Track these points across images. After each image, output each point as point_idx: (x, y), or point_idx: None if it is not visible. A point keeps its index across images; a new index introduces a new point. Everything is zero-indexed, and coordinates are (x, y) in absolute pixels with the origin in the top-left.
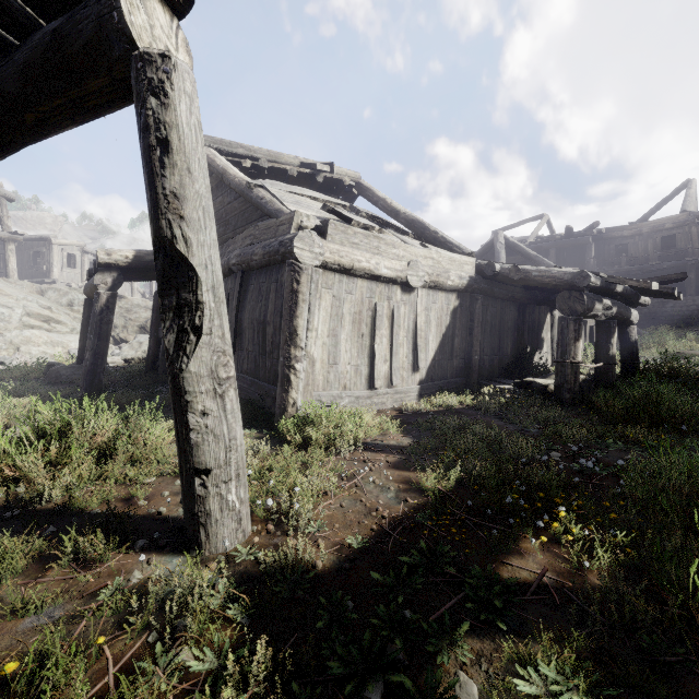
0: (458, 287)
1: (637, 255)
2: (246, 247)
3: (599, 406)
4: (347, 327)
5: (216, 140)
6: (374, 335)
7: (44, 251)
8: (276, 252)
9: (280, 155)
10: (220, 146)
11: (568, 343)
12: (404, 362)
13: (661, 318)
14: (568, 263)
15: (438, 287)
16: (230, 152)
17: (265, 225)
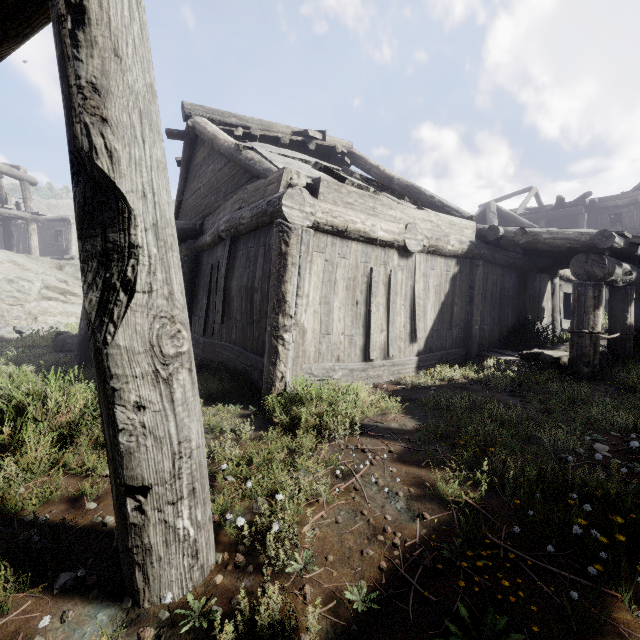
0: (458, 253)
1: (632, 224)
2: (235, 212)
3: (629, 383)
4: (341, 293)
5: (209, 109)
6: (369, 303)
7: (64, 231)
8: (264, 213)
9: (272, 124)
10: (212, 116)
11: (586, 311)
12: (401, 331)
13: None
14: None
15: (437, 252)
16: (223, 121)
17: (254, 187)
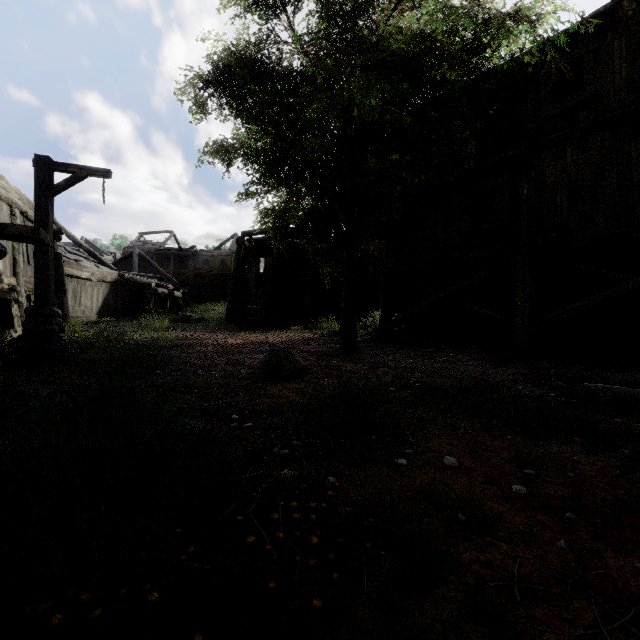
0: (111, 282)
1: (213, 266)
2: None
3: None
4: (70, 294)
5: None
6: (79, 297)
7: None
8: None
9: None
10: None
11: (148, 302)
12: (90, 306)
13: (217, 297)
14: (182, 264)
15: (103, 282)
16: None
17: None
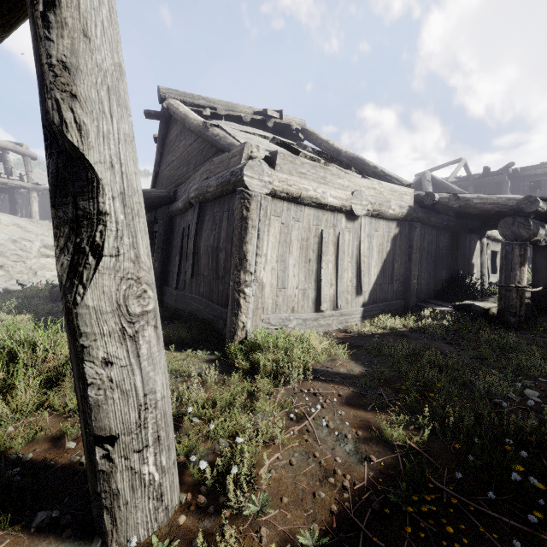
0: (398, 216)
1: None
2: (203, 181)
3: None
4: (295, 252)
5: (181, 93)
6: (320, 261)
7: None
8: (228, 182)
9: (236, 105)
10: (184, 98)
11: (513, 268)
12: (348, 285)
13: None
14: None
15: (380, 216)
16: (193, 103)
17: (219, 159)
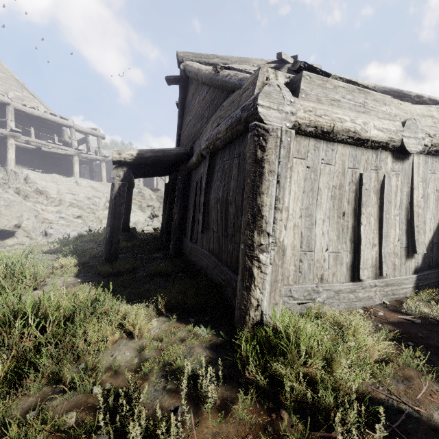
0: None
1: None
2: (213, 130)
3: None
4: (324, 204)
5: (197, 54)
6: (358, 214)
7: None
8: (238, 121)
9: (248, 59)
10: (199, 59)
11: None
12: (396, 246)
13: None
14: None
15: None
16: (208, 63)
17: (229, 101)
